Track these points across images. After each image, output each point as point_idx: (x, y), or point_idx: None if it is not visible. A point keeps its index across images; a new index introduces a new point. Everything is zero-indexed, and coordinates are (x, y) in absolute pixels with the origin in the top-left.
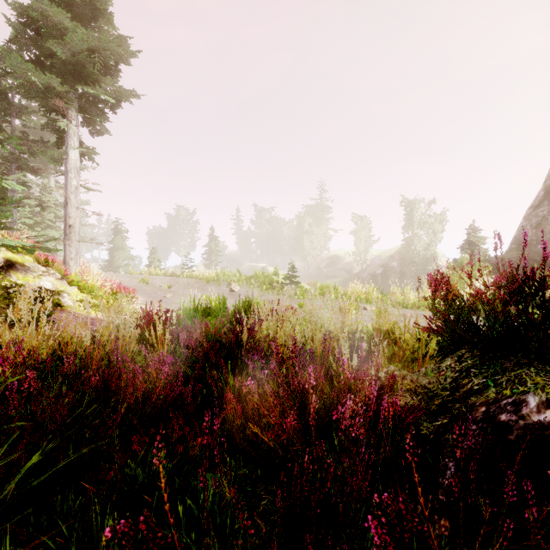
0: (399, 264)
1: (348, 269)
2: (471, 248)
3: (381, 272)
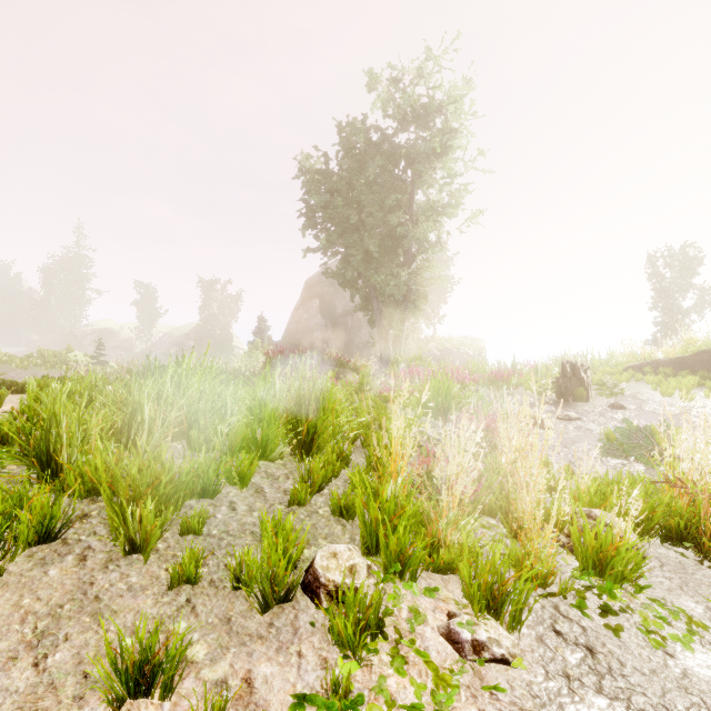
0: (196, 343)
1: (127, 347)
2: (261, 334)
3: (177, 352)
